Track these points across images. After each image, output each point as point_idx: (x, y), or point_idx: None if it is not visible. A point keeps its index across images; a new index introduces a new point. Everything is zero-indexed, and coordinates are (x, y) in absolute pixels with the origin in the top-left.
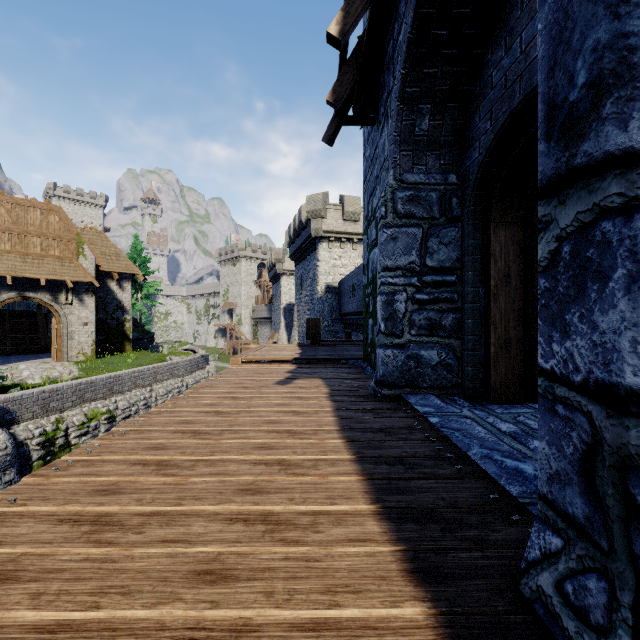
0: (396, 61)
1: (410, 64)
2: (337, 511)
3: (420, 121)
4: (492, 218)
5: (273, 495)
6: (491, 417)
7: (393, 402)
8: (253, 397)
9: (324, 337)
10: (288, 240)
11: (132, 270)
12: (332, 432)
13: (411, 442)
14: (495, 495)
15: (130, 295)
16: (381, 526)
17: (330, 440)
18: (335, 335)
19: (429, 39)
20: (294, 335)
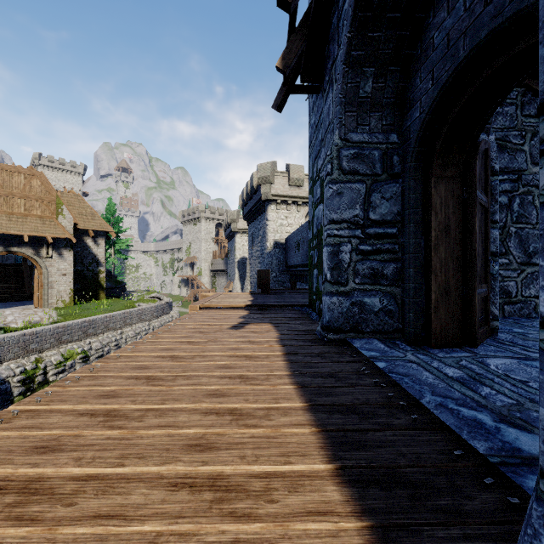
0: (341, 29)
1: (356, 27)
2: (292, 472)
3: (364, 83)
4: (433, 173)
5: (223, 452)
6: (435, 361)
7: (339, 346)
8: (208, 341)
9: (272, 286)
10: (241, 203)
11: (106, 228)
12: (283, 377)
13: (361, 388)
14: (459, 451)
15: (104, 250)
16: (342, 492)
17: (281, 386)
18: (282, 284)
19: (374, 2)
20: (247, 285)
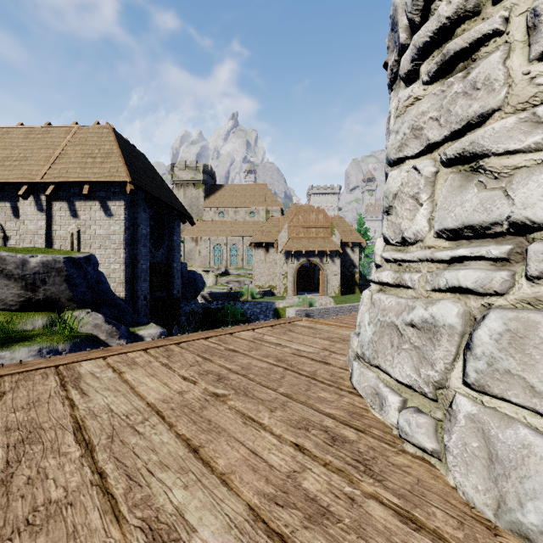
0: None
1: None
2: None
3: None
4: None
5: None
6: None
7: None
8: None
9: None
10: None
11: (359, 240)
12: None
13: None
14: None
15: (358, 256)
16: None
17: None
18: None
19: None
20: None
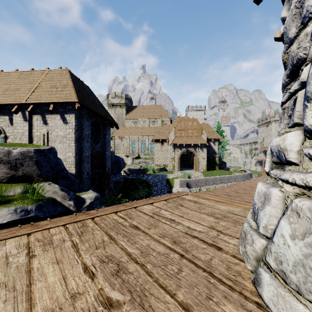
0: None
1: None
2: None
3: None
4: None
5: None
6: None
7: None
8: None
9: None
10: None
11: (218, 137)
12: None
13: None
14: None
15: (217, 147)
16: None
17: None
18: None
19: None
20: None
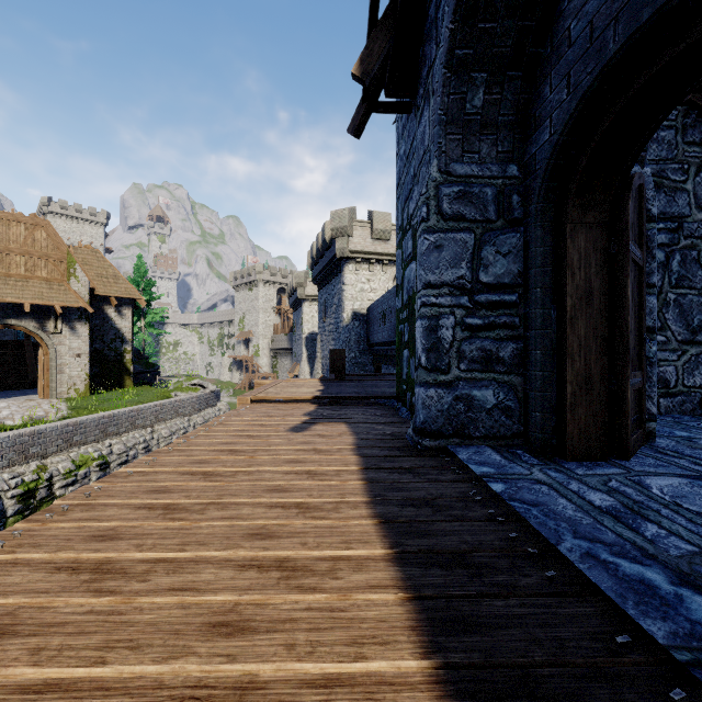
0: (441, 21)
1: (461, 16)
2: (367, 676)
3: (472, 95)
4: (568, 217)
5: (262, 637)
6: (573, 482)
7: (438, 457)
8: (258, 450)
9: (350, 370)
10: (310, 262)
11: (133, 294)
12: (359, 506)
13: (470, 523)
14: (625, 637)
15: (130, 323)
16: None
17: (356, 520)
18: (363, 368)
19: None
20: (317, 368)
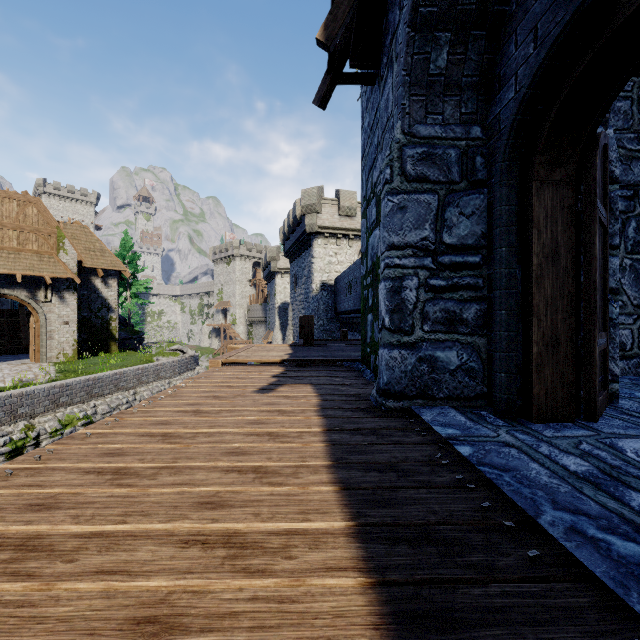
0: None
1: None
2: None
3: (436, 55)
4: (535, 175)
5: (193, 639)
6: (543, 445)
7: (401, 418)
8: (222, 411)
9: (319, 337)
10: (282, 237)
11: (118, 267)
12: (319, 471)
13: (438, 491)
14: None
15: (116, 293)
16: None
17: (315, 487)
18: (331, 335)
19: None
20: (289, 335)
